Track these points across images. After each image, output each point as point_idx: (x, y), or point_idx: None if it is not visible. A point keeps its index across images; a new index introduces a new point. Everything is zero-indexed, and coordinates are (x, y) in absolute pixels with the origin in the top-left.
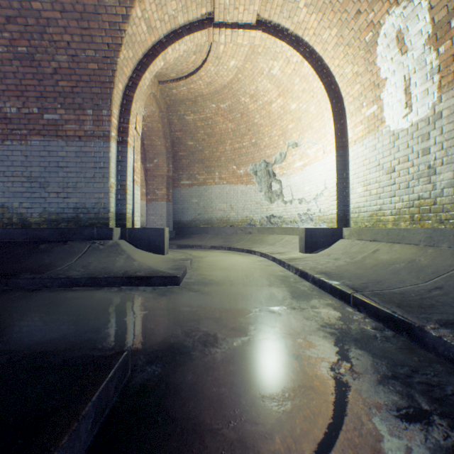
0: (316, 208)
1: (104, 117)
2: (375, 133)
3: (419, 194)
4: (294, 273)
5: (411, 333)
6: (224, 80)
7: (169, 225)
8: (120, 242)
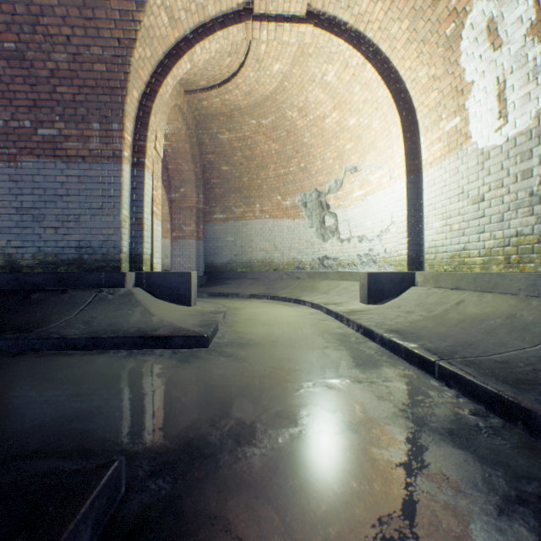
0: (380, 247)
1: (115, 132)
2: (458, 152)
3: (517, 229)
4: (356, 330)
5: (531, 423)
6: (266, 89)
7: (199, 268)
8: (134, 290)
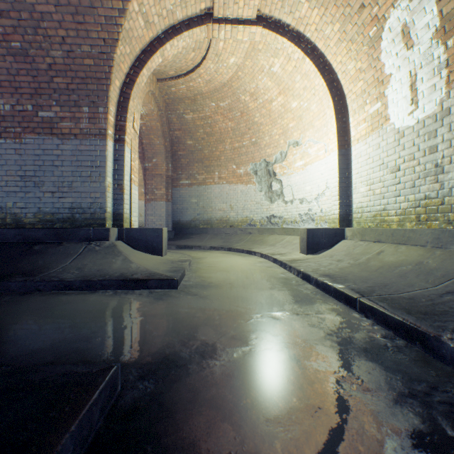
0: (317, 208)
1: (100, 114)
2: (379, 130)
3: (426, 194)
4: (296, 275)
5: (426, 343)
6: (224, 78)
7: (168, 225)
8: (116, 243)
